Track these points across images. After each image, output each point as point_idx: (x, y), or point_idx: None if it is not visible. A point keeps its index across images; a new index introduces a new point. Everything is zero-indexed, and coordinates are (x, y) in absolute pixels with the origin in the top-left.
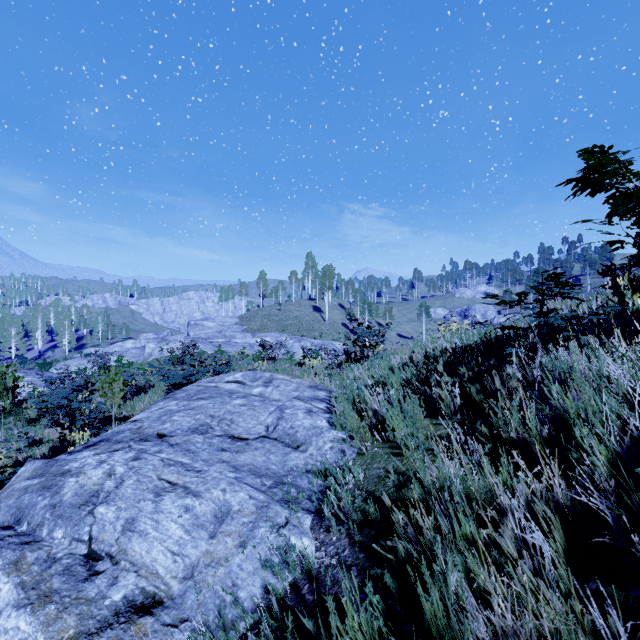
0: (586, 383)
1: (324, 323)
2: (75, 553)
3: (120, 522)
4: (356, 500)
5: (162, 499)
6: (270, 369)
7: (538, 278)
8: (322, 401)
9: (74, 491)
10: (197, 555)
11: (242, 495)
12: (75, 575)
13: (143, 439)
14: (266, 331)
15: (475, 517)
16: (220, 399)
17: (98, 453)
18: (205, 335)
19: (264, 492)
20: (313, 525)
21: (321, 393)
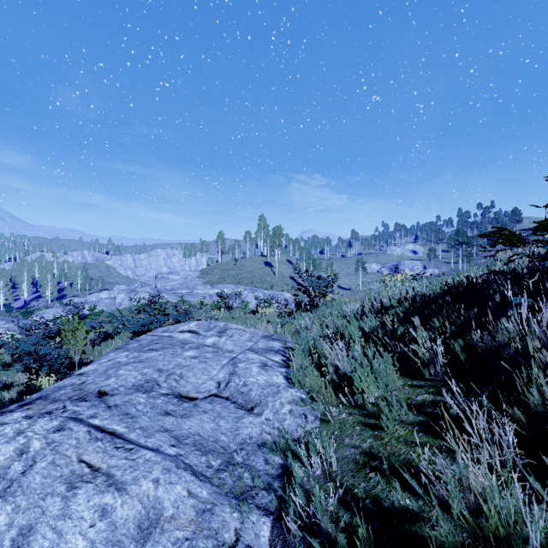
0: None
1: (274, 276)
2: None
3: (11, 533)
4: (330, 501)
5: (75, 494)
6: (226, 317)
7: (458, 237)
8: (277, 353)
9: None
10: None
11: (179, 490)
12: None
13: (81, 398)
14: (224, 283)
15: None
16: (171, 350)
17: (28, 415)
18: (170, 287)
19: (209, 480)
20: (273, 538)
21: (275, 343)
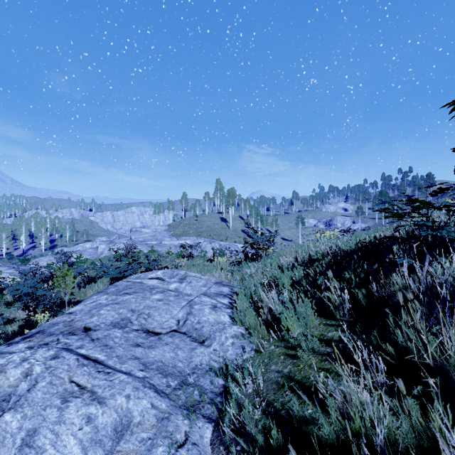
0: None
1: (229, 230)
2: None
3: (21, 434)
4: (256, 411)
5: (67, 406)
6: (188, 264)
7: (382, 197)
8: (225, 296)
9: None
10: None
11: (145, 403)
12: None
13: (71, 332)
14: (187, 235)
15: None
16: (142, 294)
17: (30, 346)
18: (143, 238)
19: (168, 396)
20: (213, 439)
21: (225, 289)
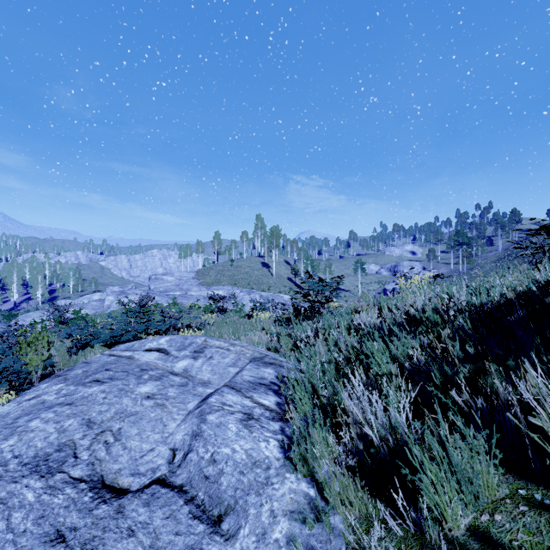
0: None
1: (272, 277)
2: None
3: None
4: None
5: None
6: (219, 321)
7: (459, 238)
8: (269, 389)
9: None
10: None
11: None
12: None
13: None
14: (220, 284)
15: None
16: (121, 383)
17: None
18: (164, 288)
19: None
20: None
21: (268, 371)
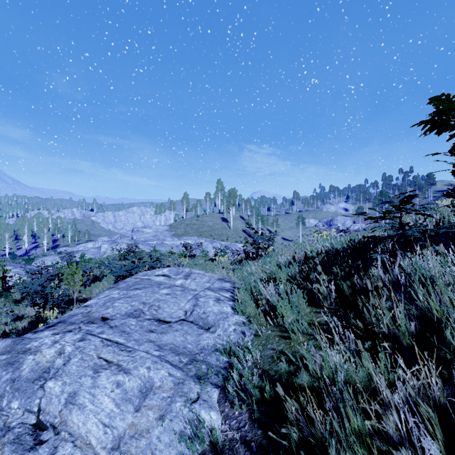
0: (448, 288)
1: (229, 230)
2: (26, 422)
3: (64, 396)
4: (254, 378)
5: (99, 375)
6: (190, 263)
7: (382, 198)
8: (227, 291)
9: (31, 367)
10: (124, 427)
11: (163, 372)
12: (23, 444)
13: (90, 321)
14: (188, 235)
15: (360, 410)
16: (151, 289)
17: (55, 333)
18: (144, 238)
19: (181, 369)
20: (219, 398)
21: (227, 284)
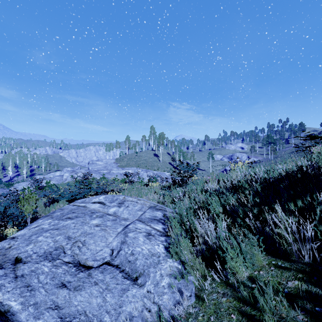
0: None
1: (159, 162)
2: None
3: None
4: None
5: None
6: (130, 188)
7: (268, 139)
8: (159, 221)
9: None
10: None
11: None
12: None
13: None
14: (129, 166)
15: None
16: (82, 219)
17: None
18: (97, 169)
19: None
20: None
21: (158, 213)
